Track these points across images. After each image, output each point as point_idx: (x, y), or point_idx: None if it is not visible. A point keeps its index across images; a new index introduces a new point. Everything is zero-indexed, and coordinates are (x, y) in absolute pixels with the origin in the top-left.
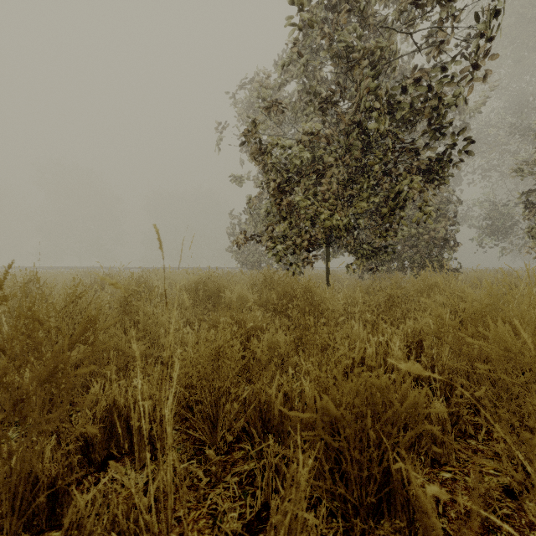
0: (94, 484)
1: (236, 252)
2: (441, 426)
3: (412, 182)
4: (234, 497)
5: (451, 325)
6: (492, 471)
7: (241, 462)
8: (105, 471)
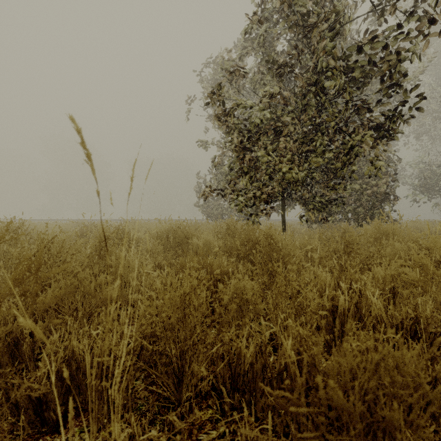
0: None
1: (202, 206)
2: None
3: (364, 138)
4: None
5: (436, 273)
6: None
7: (209, 426)
8: (59, 434)
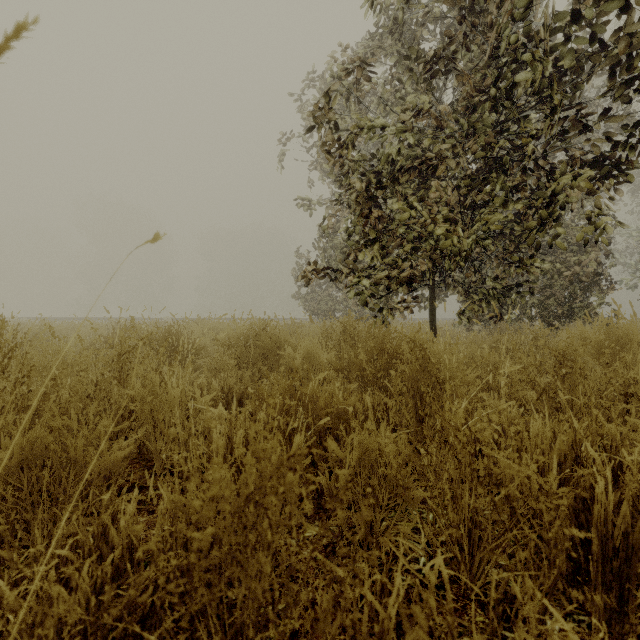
0: None
1: (304, 299)
2: None
3: (578, 178)
4: None
5: None
6: None
7: None
8: None
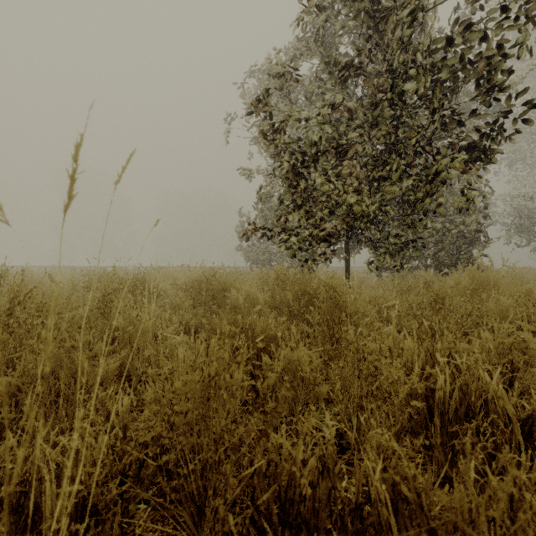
0: None
1: (246, 250)
2: None
3: (454, 161)
4: None
5: None
6: None
7: None
8: None
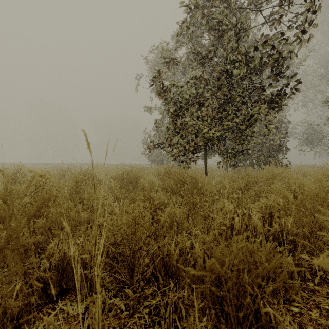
0: (49, 312)
1: (148, 154)
2: (290, 274)
3: (260, 109)
4: (145, 324)
5: (294, 202)
6: (328, 306)
7: (150, 297)
8: (57, 303)
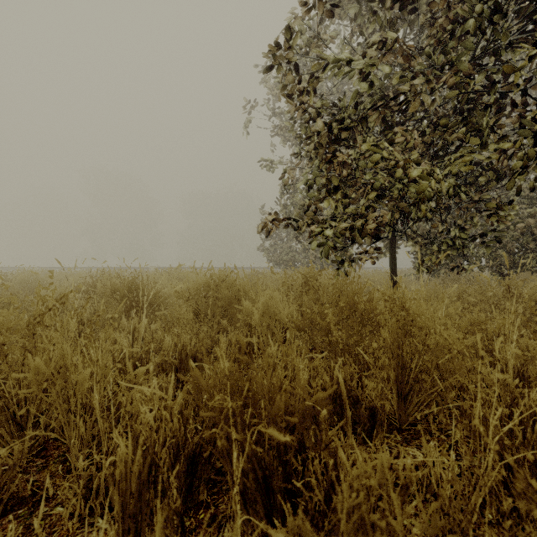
0: None
1: (268, 250)
2: None
3: None
4: None
5: None
6: None
7: None
8: None
